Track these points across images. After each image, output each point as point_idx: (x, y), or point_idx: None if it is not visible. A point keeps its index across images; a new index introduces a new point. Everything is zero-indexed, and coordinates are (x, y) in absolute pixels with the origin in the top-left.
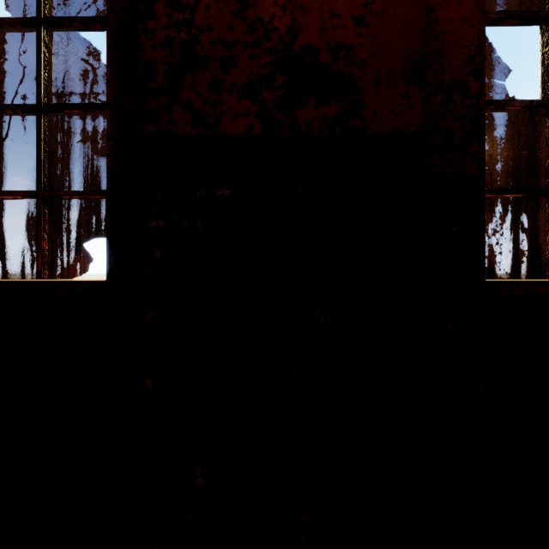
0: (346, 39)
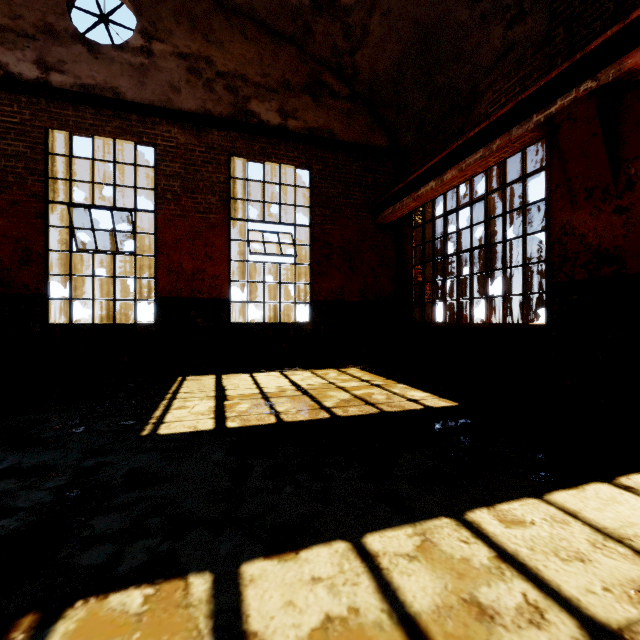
0: (619, 244)
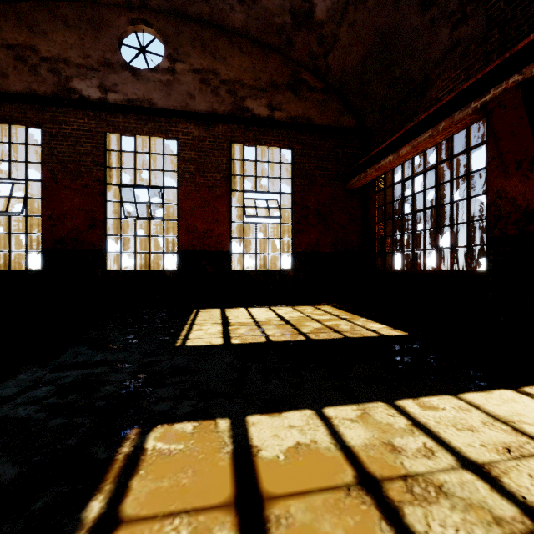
0: None
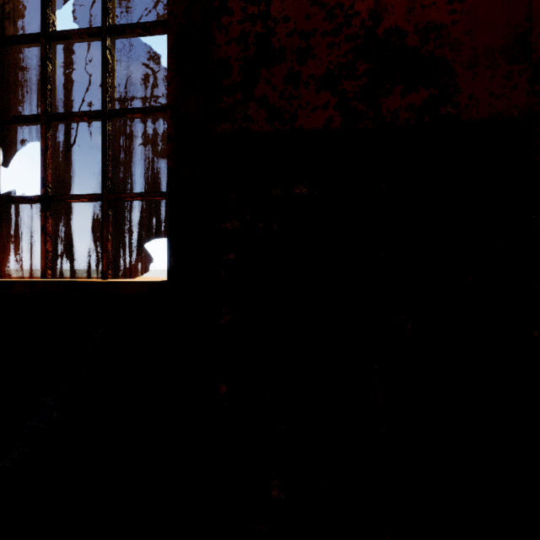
0: (436, 18)
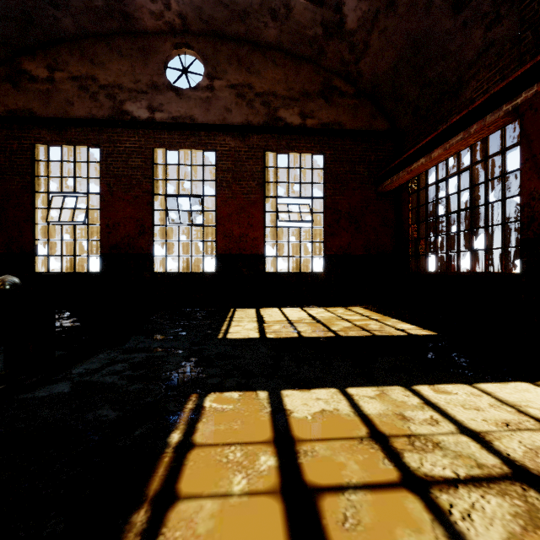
0: None
